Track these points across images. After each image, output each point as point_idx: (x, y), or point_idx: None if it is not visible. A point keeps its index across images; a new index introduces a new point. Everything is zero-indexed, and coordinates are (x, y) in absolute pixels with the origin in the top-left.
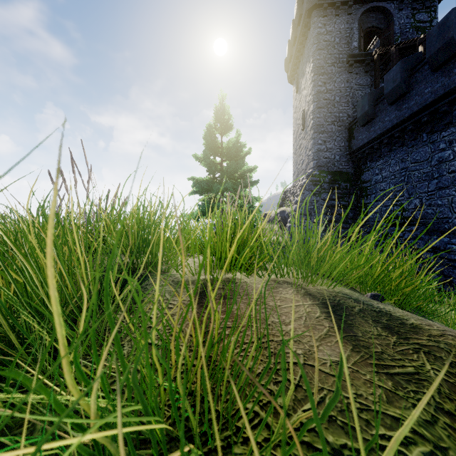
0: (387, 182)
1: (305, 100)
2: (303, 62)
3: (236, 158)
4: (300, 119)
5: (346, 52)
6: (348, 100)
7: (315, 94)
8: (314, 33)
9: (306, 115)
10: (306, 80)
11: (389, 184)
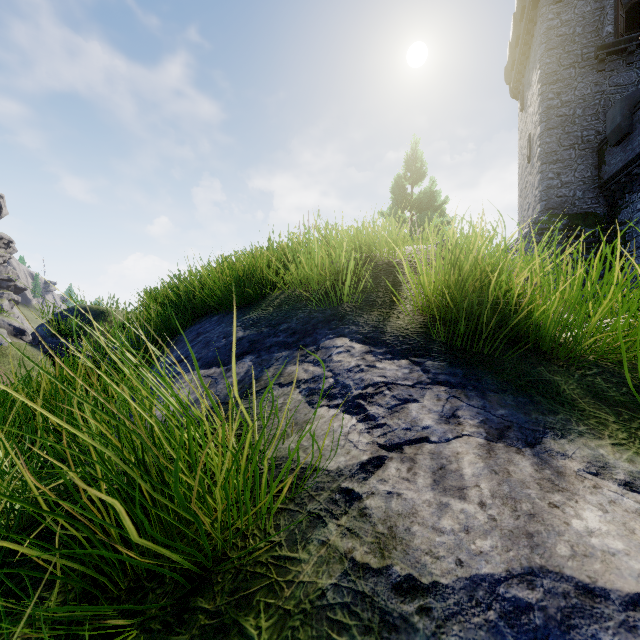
0: None
1: (531, 121)
2: (529, 68)
3: (428, 209)
4: (525, 147)
5: (594, 43)
6: (596, 110)
7: (544, 111)
8: (542, 29)
9: (532, 142)
10: (532, 93)
11: None
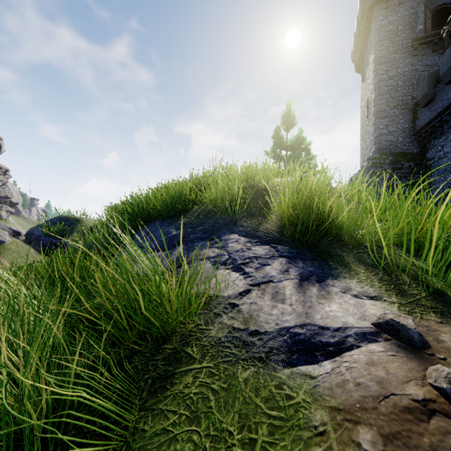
0: (448, 157)
1: (368, 89)
2: (367, 53)
3: (298, 150)
4: (365, 107)
5: (410, 37)
6: (412, 82)
7: (377, 83)
8: (375, 26)
9: (369, 103)
10: (369, 70)
11: (449, 159)
